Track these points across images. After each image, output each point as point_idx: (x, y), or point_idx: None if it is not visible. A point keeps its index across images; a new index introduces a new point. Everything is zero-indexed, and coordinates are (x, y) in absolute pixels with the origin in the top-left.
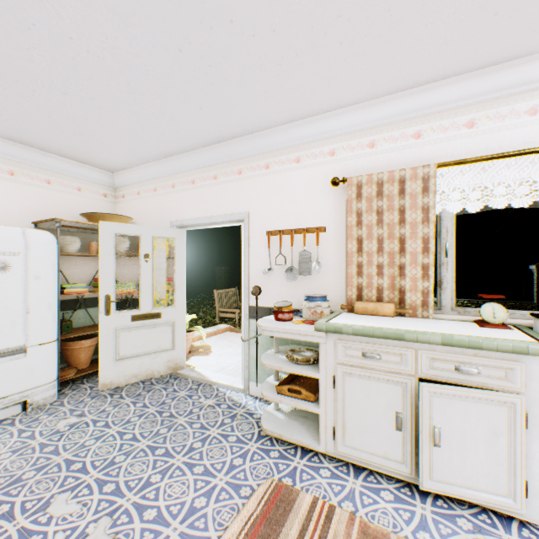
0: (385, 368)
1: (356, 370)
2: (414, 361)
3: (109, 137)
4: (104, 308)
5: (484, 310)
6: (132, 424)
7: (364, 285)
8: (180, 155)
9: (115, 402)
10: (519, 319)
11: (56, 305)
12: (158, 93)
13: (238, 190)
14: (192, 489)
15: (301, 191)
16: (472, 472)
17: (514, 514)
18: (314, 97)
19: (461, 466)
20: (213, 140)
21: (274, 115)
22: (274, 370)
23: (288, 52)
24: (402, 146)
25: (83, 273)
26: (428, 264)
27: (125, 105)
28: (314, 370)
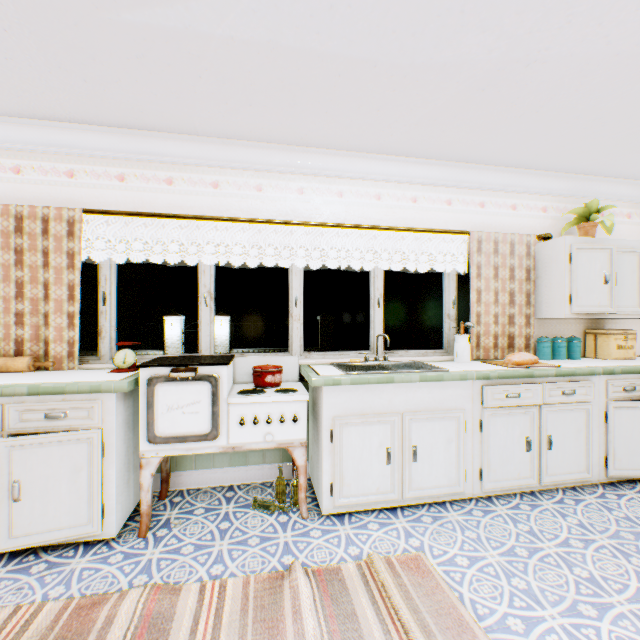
0: None
1: None
2: (5, 417)
3: None
4: None
5: (119, 356)
6: None
7: (2, 338)
8: None
9: None
10: None
11: None
12: None
13: None
14: None
15: None
16: (56, 514)
17: (96, 538)
18: None
19: (46, 512)
20: None
21: None
22: None
23: None
24: (56, 181)
25: None
26: (75, 313)
27: None
28: None
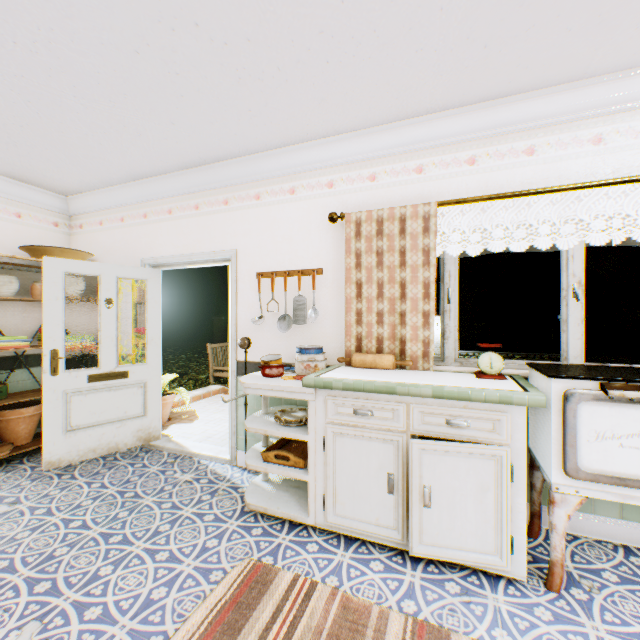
0: (377, 425)
1: (347, 430)
2: (407, 417)
3: (57, 151)
4: (49, 367)
5: (482, 360)
6: (83, 508)
7: (364, 335)
8: (153, 178)
9: (64, 484)
10: (518, 369)
11: None
12: (115, 100)
13: (224, 224)
14: (151, 579)
15: (297, 227)
16: (461, 531)
17: (501, 573)
18: (307, 119)
19: (451, 527)
20: (193, 162)
21: (263, 137)
22: (262, 435)
23: (269, 66)
24: (405, 180)
25: (25, 322)
26: (429, 312)
27: (74, 113)
28: (304, 431)
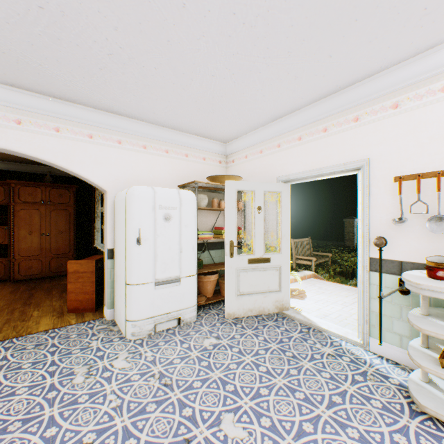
0: None
1: None
2: None
3: (233, 110)
4: (228, 251)
5: None
6: (261, 356)
7: None
8: (287, 116)
9: (240, 332)
10: None
11: (196, 247)
12: (292, 50)
13: (354, 138)
14: None
15: None
16: None
17: None
18: None
19: None
20: (327, 92)
21: (418, 40)
22: (420, 335)
23: None
24: None
25: (206, 223)
26: None
27: (257, 74)
28: None
